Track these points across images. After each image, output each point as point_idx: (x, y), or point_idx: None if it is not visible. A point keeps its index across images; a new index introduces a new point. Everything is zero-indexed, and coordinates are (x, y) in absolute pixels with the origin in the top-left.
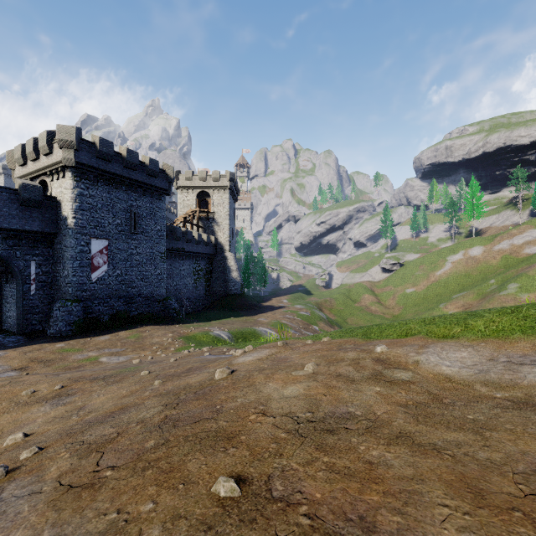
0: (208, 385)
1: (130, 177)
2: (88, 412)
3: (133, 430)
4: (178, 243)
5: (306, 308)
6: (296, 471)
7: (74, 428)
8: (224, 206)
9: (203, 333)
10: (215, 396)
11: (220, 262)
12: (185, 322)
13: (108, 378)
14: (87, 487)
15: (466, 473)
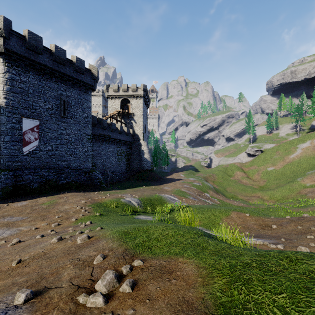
0: None
1: (59, 70)
2: None
3: None
4: (105, 131)
5: (198, 180)
6: None
7: None
8: (140, 108)
9: (115, 200)
10: None
11: (137, 147)
12: (105, 190)
13: None
14: None
15: None
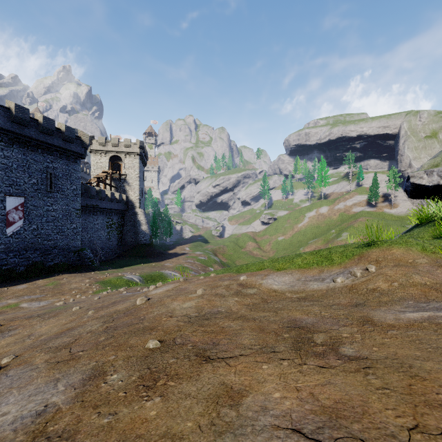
0: (133, 308)
1: (46, 141)
2: (39, 336)
3: (86, 336)
4: (93, 200)
5: (204, 254)
6: (188, 334)
7: (35, 344)
8: (135, 169)
9: (118, 278)
10: (139, 313)
11: (131, 217)
12: (100, 270)
13: (43, 315)
14: (70, 360)
15: (262, 325)
